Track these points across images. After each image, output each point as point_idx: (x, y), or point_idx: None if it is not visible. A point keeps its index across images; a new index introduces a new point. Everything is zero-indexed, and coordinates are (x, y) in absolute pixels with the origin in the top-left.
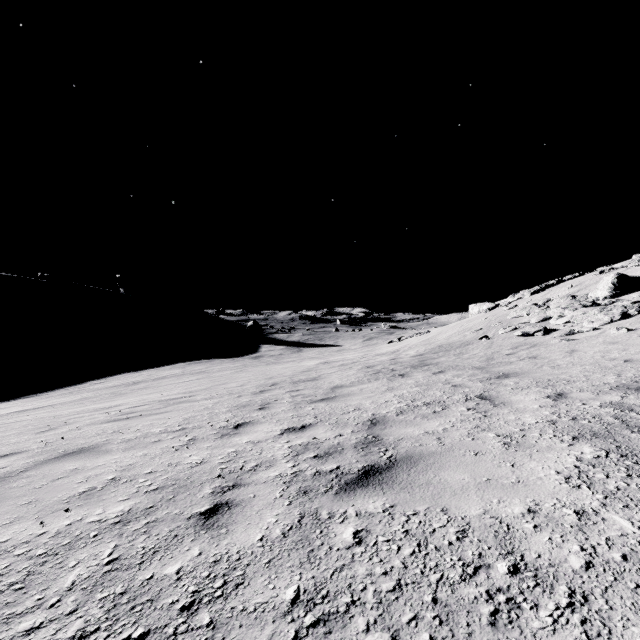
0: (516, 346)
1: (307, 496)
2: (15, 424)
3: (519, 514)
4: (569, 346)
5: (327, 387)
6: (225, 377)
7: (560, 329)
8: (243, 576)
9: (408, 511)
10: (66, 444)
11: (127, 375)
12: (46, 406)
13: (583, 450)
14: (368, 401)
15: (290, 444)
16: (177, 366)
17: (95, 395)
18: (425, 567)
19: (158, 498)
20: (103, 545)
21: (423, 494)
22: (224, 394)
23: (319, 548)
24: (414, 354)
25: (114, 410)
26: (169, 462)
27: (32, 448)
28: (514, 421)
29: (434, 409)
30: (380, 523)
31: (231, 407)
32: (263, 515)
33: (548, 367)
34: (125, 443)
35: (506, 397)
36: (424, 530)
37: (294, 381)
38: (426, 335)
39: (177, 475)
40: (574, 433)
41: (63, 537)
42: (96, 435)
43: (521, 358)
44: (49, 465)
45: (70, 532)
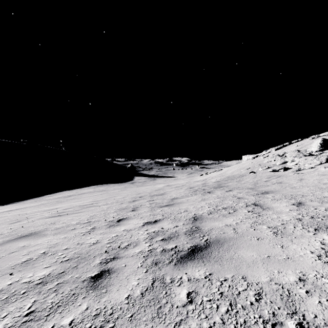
0: (269, 177)
1: (157, 266)
2: (0, 218)
3: (294, 282)
4: (299, 177)
5: (169, 198)
6: (115, 193)
7: (293, 168)
8: (113, 327)
9: (221, 278)
10: (23, 230)
11: (65, 192)
12: (22, 208)
13: (323, 237)
14: (191, 206)
15: (148, 231)
16: (91, 187)
17: (48, 202)
18: (237, 323)
19: (67, 266)
20: (27, 300)
21: (229, 266)
22: (114, 202)
23: (165, 305)
24: (214, 181)
25: (54, 211)
26: (78, 242)
27: (4, 233)
28: (277, 218)
29: (229, 211)
30: (203, 286)
31: (116, 209)
32: (130, 279)
33: (289, 188)
34: (55, 230)
35: (269, 204)
36: (233, 292)
37: (151, 195)
38: (220, 171)
39: (81, 251)
40: (315, 226)
41: (4, 293)
42: (41, 225)
43: (273, 183)
44: (10, 243)
45: (9, 290)
